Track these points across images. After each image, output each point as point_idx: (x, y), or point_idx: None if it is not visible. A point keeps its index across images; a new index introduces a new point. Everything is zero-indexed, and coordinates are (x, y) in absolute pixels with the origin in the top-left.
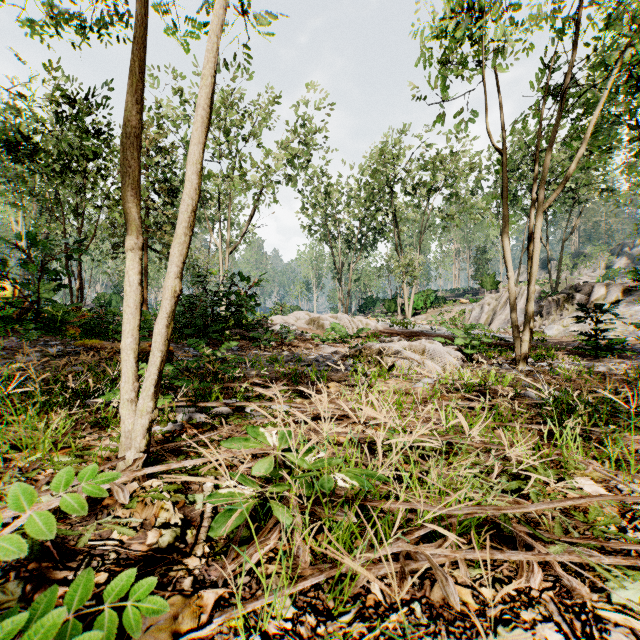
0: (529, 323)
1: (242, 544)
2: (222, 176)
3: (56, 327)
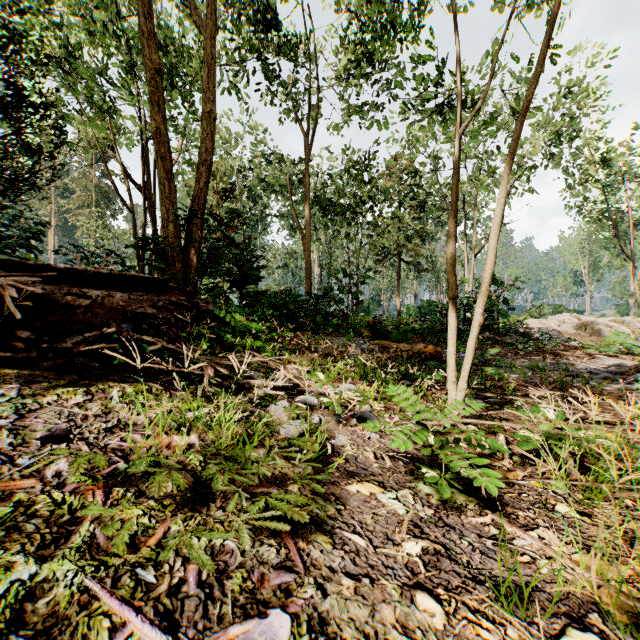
0: None
1: (532, 465)
2: (468, 181)
3: (356, 330)
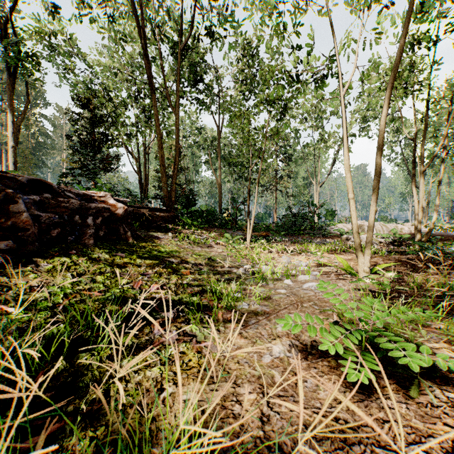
0: (419, 226)
1: None
2: (312, 146)
3: (240, 228)
